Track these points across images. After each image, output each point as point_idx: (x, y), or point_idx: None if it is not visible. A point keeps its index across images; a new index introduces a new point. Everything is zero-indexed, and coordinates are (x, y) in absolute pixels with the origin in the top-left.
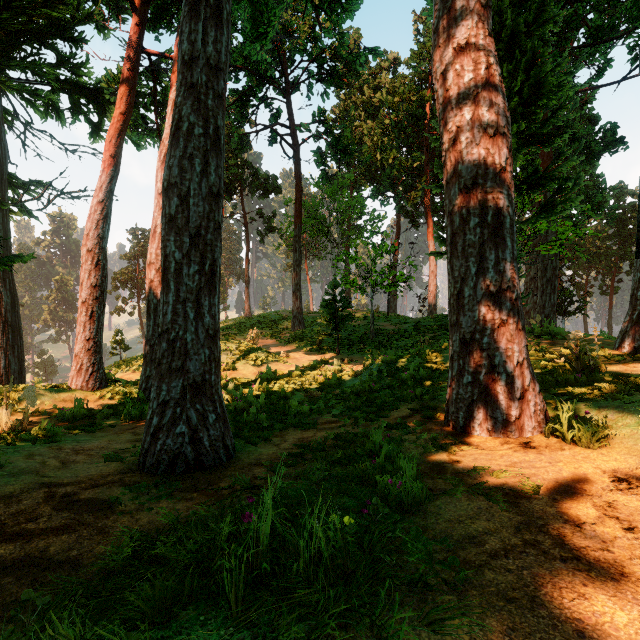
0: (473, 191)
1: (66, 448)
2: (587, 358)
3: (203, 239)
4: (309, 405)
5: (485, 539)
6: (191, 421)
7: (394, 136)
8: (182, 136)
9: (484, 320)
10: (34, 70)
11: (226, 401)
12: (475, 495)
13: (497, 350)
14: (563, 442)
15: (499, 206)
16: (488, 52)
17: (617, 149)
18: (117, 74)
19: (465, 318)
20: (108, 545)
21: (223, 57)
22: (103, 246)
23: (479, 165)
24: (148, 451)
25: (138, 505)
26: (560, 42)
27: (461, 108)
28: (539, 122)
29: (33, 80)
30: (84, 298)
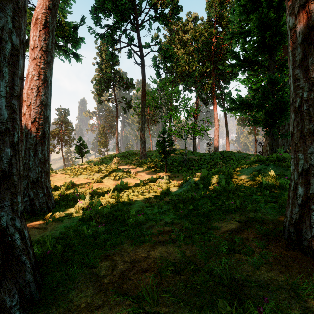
0: None
1: None
2: None
3: None
4: (146, 211)
5: None
6: None
7: (195, 56)
8: None
9: None
10: None
11: (83, 207)
12: None
13: None
14: None
15: None
16: None
17: None
18: None
19: None
20: None
21: None
22: None
23: None
24: None
25: None
26: None
27: None
28: None
29: None
30: None
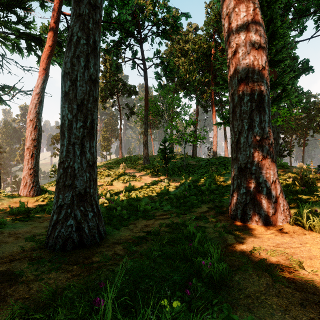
0: (246, 81)
1: (5, 232)
2: (307, 178)
3: (85, 106)
4: (151, 204)
5: (281, 318)
6: (77, 217)
7: (195, 66)
8: (73, 44)
9: (253, 156)
10: (5, 25)
11: (105, 202)
12: (260, 271)
13: (261, 174)
14: (303, 229)
15: (261, 89)
16: (254, 1)
17: (309, 72)
18: (48, 26)
19: (241, 155)
20: (0, 314)
21: (99, 0)
22: (39, 118)
23: (249, 65)
24: (50, 236)
25: (35, 276)
26: (280, 17)
27: (239, 33)
28: (272, 54)
29: (5, 32)
30: (28, 146)
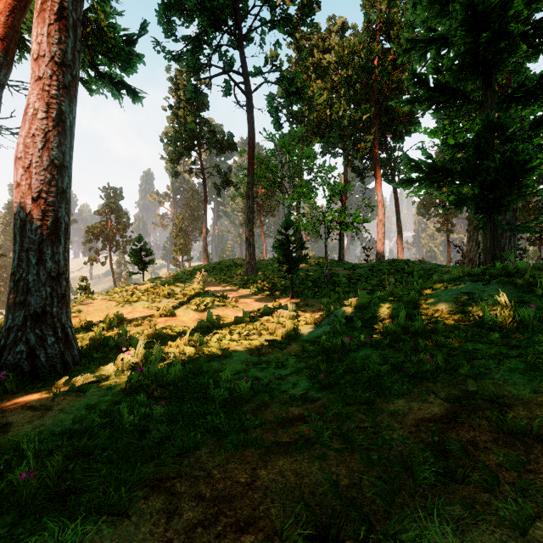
0: None
1: None
2: None
3: None
4: (253, 371)
5: None
6: None
7: (343, 93)
8: None
9: None
10: None
11: (132, 364)
12: None
13: None
14: None
15: None
16: None
17: None
18: None
19: None
20: None
21: None
22: None
23: None
24: None
25: None
26: None
27: None
28: (531, 23)
29: None
30: None
